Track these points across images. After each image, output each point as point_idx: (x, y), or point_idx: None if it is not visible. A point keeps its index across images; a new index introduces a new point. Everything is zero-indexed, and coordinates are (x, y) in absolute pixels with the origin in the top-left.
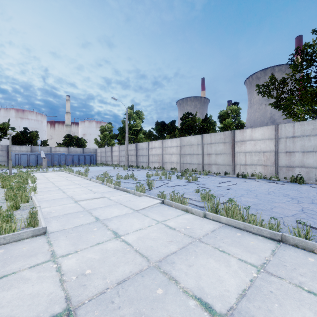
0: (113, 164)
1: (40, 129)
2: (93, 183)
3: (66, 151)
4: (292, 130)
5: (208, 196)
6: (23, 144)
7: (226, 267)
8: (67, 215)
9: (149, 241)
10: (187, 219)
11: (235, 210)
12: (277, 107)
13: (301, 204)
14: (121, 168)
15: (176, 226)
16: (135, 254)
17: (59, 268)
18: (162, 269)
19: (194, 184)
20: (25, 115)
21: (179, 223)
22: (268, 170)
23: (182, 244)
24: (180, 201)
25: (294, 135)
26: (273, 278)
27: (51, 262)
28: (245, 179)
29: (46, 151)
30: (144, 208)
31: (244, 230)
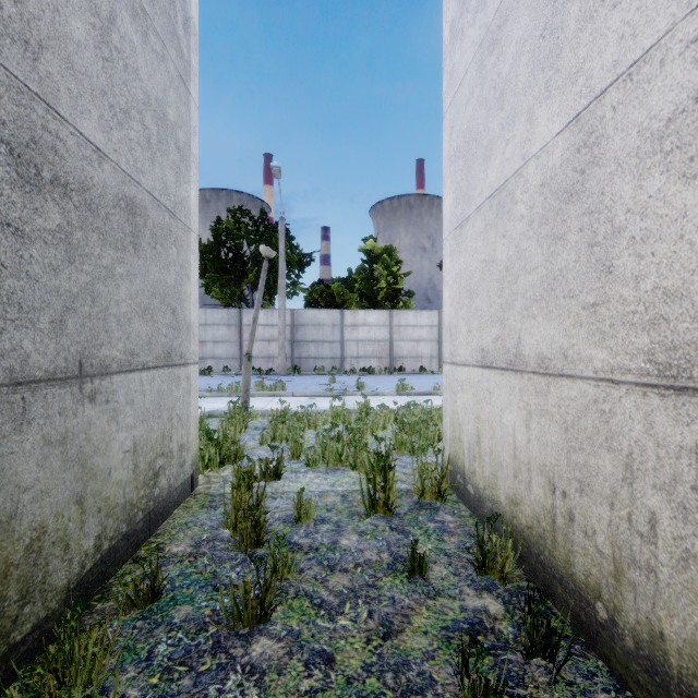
0: None
1: None
2: None
3: None
4: (205, 316)
5: None
6: None
7: None
8: None
9: None
10: None
11: None
12: None
13: None
14: None
15: None
16: None
17: None
18: None
19: None
20: None
21: None
22: None
23: None
24: None
25: (206, 323)
26: None
27: None
28: None
29: None
30: None
31: None
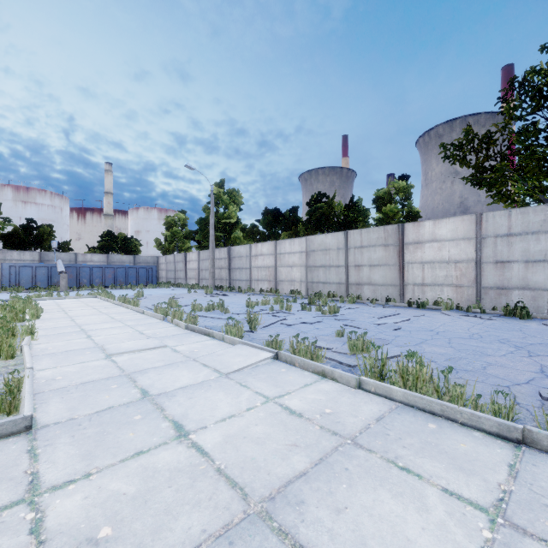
0: (187, 283)
1: (58, 221)
2: (147, 319)
3: (104, 261)
4: (507, 222)
5: (362, 345)
6: (25, 249)
7: (420, 514)
8: (84, 386)
9: (248, 445)
10: (326, 393)
11: (420, 374)
12: (476, 183)
13: (536, 359)
14: (201, 290)
15: (304, 408)
16: (218, 480)
17: (38, 522)
18: (276, 522)
19: (334, 320)
20: (30, 197)
21: (309, 401)
22: (464, 294)
23: (317, 452)
24: (309, 354)
25: (510, 232)
26: (530, 543)
27: (25, 505)
28: (423, 310)
29: (67, 261)
30: (240, 370)
31: (442, 416)
